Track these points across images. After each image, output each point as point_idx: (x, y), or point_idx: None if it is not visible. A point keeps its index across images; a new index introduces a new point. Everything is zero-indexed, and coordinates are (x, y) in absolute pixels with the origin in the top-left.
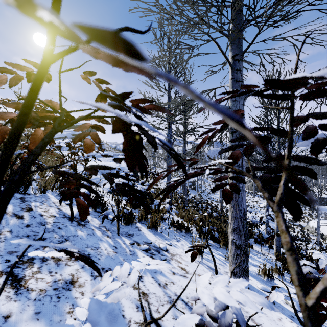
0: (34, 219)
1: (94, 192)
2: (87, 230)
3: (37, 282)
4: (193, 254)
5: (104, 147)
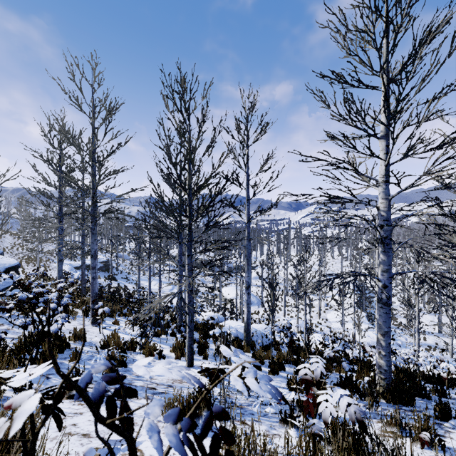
0: None
1: None
2: None
3: None
4: None
5: None
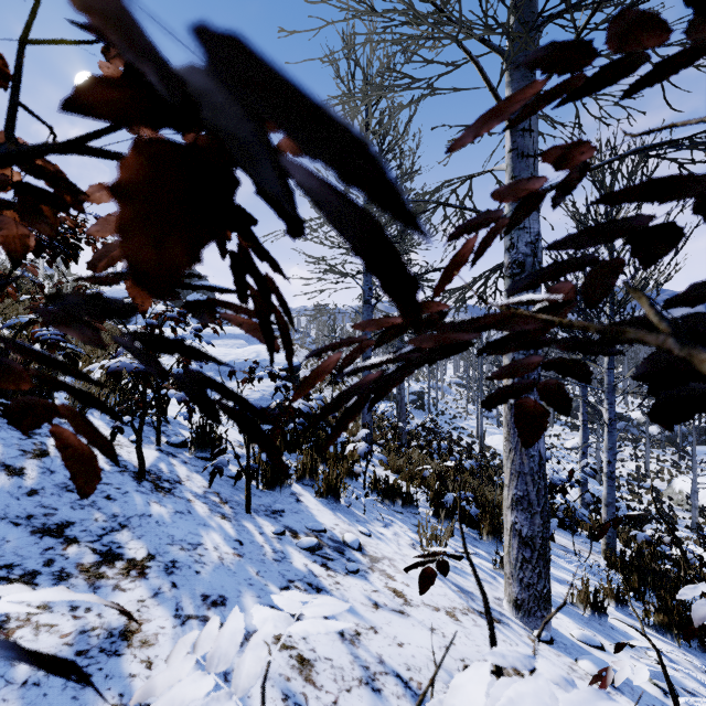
0: (50, 476)
1: (101, 405)
2: (174, 501)
3: (36, 635)
4: (426, 573)
5: None
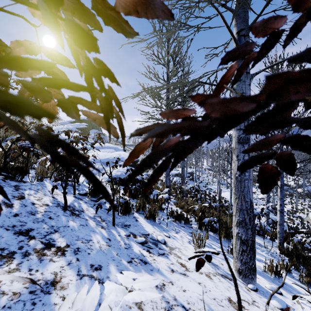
0: (24, 208)
1: None
2: (80, 220)
3: (11, 282)
4: (200, 261)
5: (106, 140)
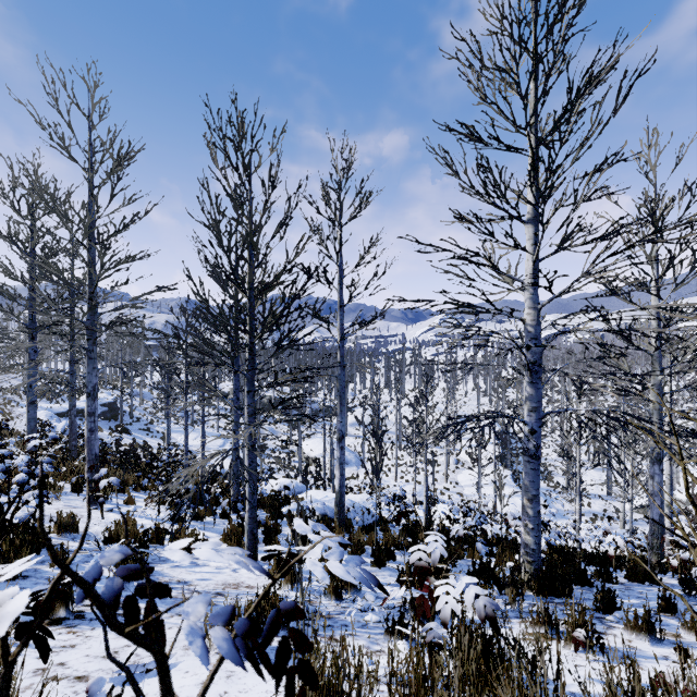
0: None
1: None
2: None
3: None
4: None
5: None
